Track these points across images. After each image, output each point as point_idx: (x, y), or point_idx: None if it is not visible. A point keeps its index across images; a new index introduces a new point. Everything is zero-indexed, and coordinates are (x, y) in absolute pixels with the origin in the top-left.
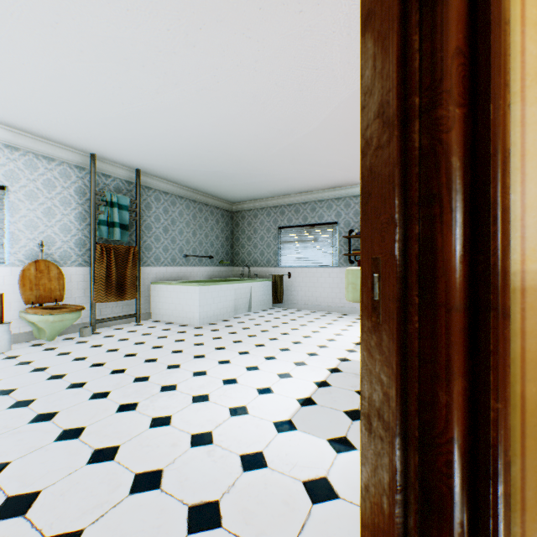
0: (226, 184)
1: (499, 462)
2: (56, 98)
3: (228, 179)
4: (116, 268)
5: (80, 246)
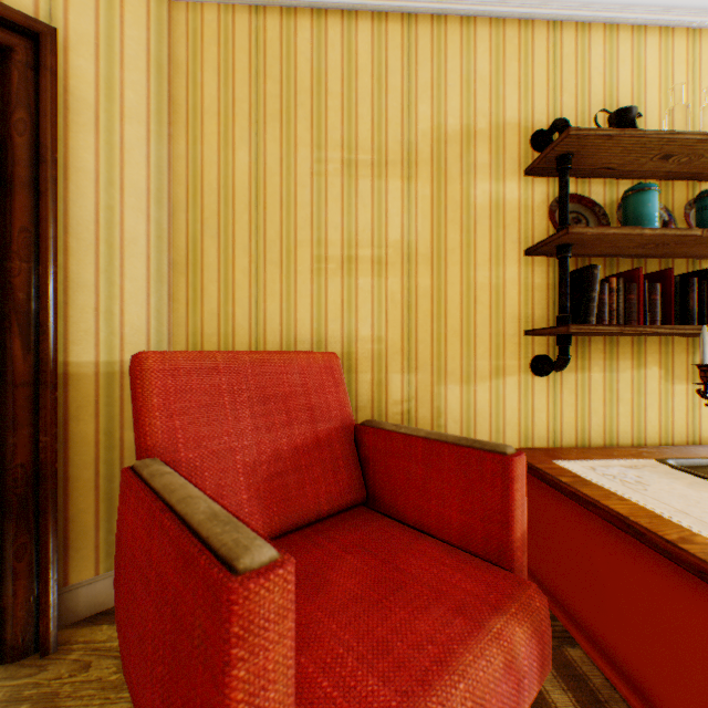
0: None
1: (50, 471)
2: None
3: None
4: None
5: None
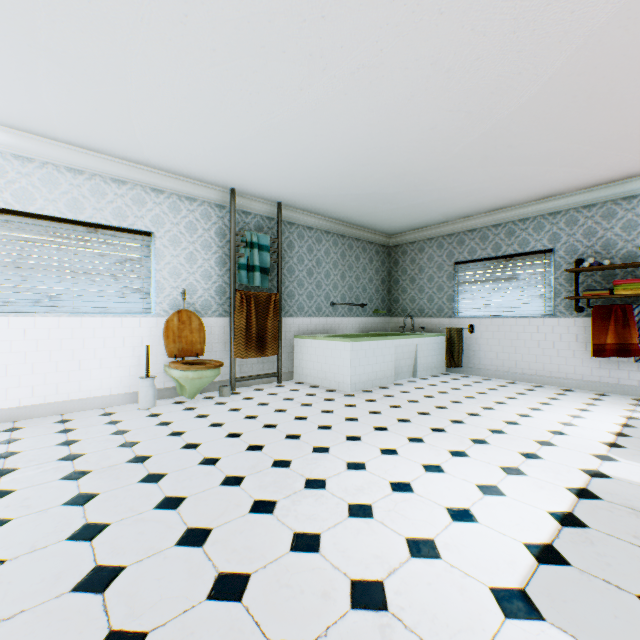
0: (383, 209)
1: None
2: (193, 124)
3: (386, 202)
4: (255, 319)
5: (220, 294)
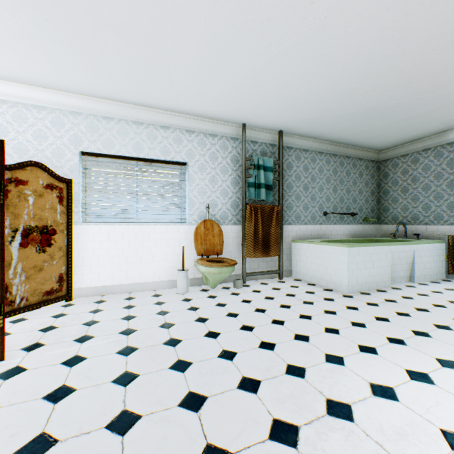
0: (377, 125)
1: None
2: (214, 68)
3: (382, 117)
4: (261, 227)
5: (233, 207)
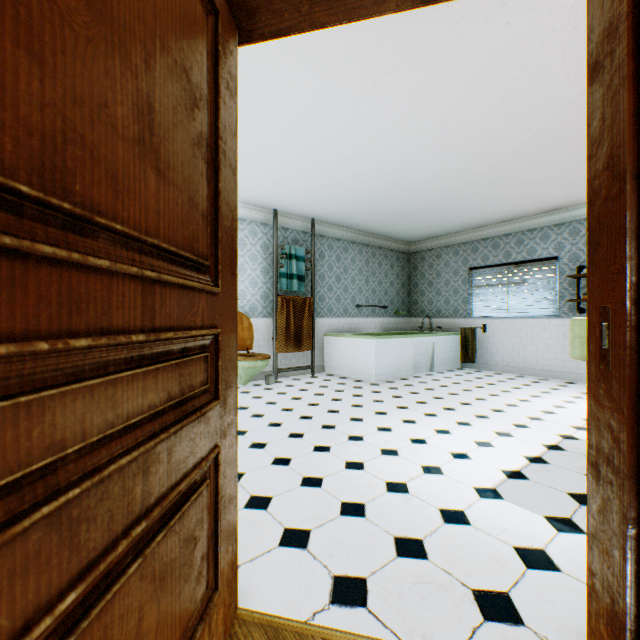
0: (404, 222)
1: None
2: (253, 167)
3: (406, 216)
4: (293, 320)
5: (264, 298)
